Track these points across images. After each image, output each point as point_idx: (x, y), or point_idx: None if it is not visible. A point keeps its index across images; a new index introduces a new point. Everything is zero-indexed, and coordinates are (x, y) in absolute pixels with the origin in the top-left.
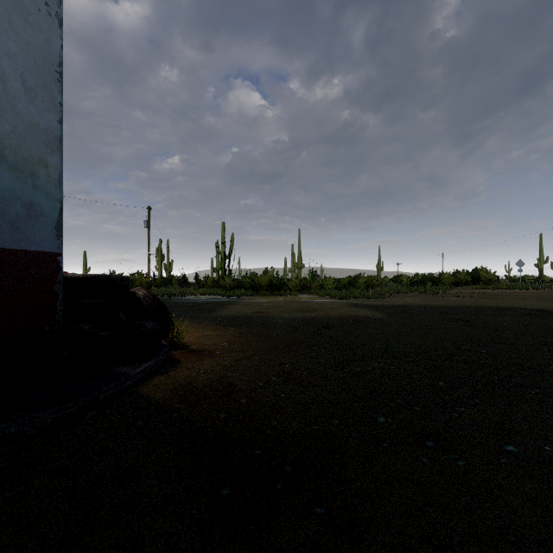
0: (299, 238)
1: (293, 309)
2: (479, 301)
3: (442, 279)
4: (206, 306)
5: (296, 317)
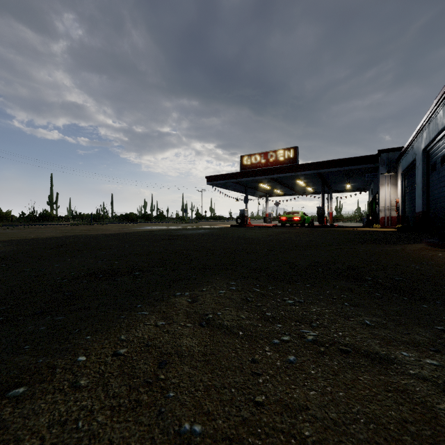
0: None
1: None
2: None
3: None
4: None
5: None
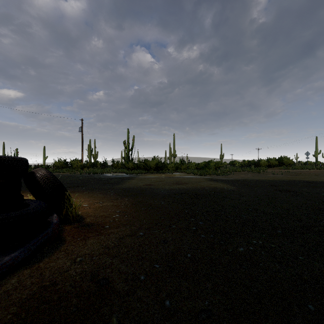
0: (174, 139)
1: (171, 183)
2: (289, 177)
3: (261, 163)
4: (114, 180)
5: (174, 188)
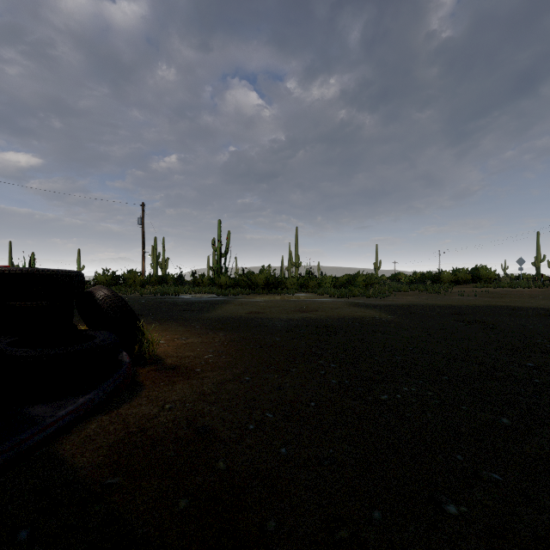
0: (296, 236)
1: (291, 309)
2: (485, 301)
3: (442, 277)
4: (198, 305)
5: (295, 319)
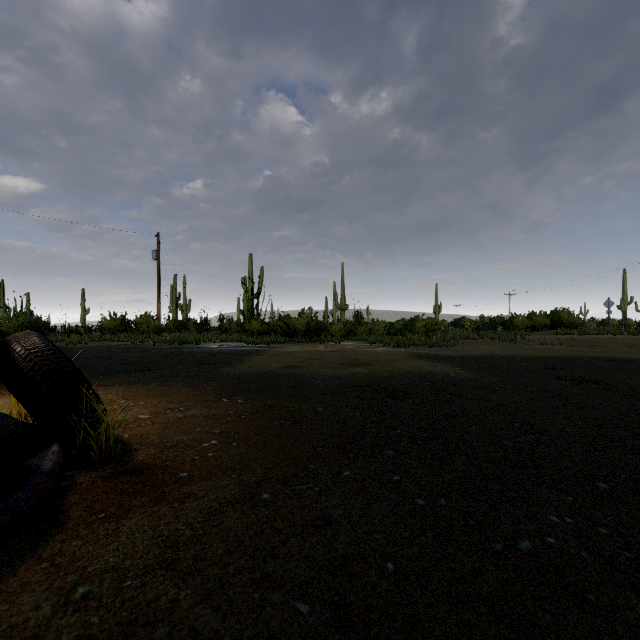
0: (342, 274)
1: (337, 362)
2: (576, 350)
3: (516, 322)
4: (220, 357)
5: (344, 375)
